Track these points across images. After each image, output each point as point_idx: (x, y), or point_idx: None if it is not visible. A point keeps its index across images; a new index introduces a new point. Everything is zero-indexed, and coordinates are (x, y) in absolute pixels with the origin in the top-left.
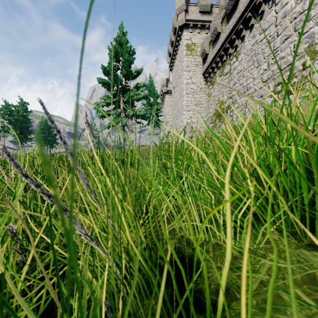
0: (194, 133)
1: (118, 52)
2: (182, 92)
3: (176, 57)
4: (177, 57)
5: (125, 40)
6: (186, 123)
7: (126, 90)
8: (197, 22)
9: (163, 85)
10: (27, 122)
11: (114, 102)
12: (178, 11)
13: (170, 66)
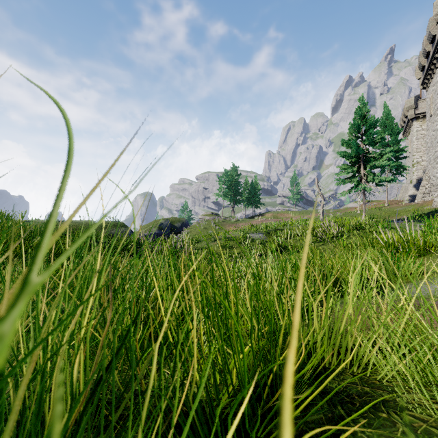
0: None
1: (360, 126)
2: None
3: (435, 72)
4: (437, 73)
5: (366, 111)
6: None
7: (367, 157)
8: None
9: (408, 108)
10: (238, 186)
11: (354, 170)
12: None
13: (422, 83)
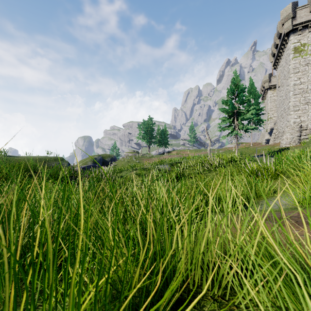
0: (303, 132)
1: (234, 90)
2: (288, 94)
3: (281, 58)
4: (282, 59)
5: (238, 80)
6: (293, 123)
7: (239, 112)
8: (307, 23)
9: (265, 81)
10: (153, 131)
11: (230, 121)
12: (283, 20)
13: (273, 65)
